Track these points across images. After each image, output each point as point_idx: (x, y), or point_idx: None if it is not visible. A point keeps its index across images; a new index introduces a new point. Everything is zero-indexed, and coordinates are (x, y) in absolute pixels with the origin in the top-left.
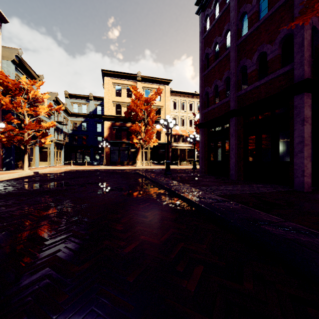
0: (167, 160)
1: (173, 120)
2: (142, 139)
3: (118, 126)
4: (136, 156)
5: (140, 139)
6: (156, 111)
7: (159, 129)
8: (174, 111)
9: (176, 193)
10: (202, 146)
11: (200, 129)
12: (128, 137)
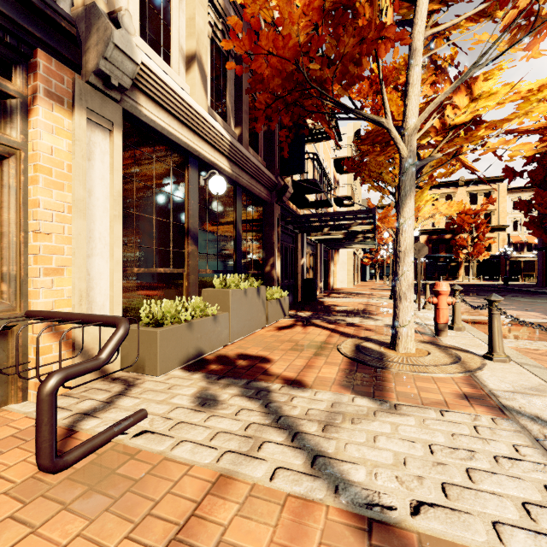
0: (505, 276)
1: (510, 248)
2: (469, 253)
3: (435, 239)
4: (457, 270)
5: (466, 253)
6: (485, 217)
7: (491, 242)
8: (513, 213)
9: (511, 288)
10: (540, 265)
11: (537, 252)
12: (447, 250)
